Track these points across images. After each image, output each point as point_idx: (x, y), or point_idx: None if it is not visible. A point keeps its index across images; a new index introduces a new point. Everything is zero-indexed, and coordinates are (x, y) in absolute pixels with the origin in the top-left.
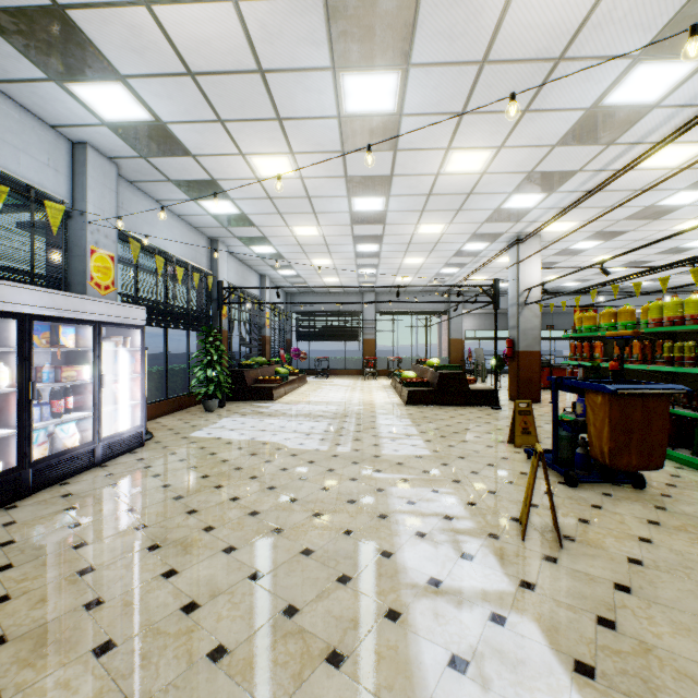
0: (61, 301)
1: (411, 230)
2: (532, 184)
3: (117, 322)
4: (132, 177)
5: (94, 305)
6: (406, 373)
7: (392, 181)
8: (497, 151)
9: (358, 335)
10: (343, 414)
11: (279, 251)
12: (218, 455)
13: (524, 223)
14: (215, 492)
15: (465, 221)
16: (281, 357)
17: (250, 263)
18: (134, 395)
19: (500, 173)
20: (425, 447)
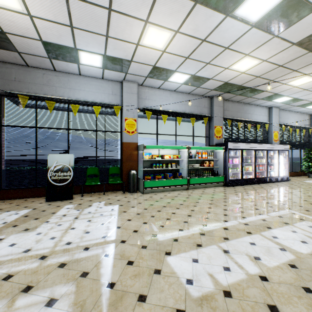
0: (272, 146)
1: None
2: None
3: (282, 149)
4: (282, 108)
5: (277, 146)
6: None
7: None
8: None
9: None
10: None
11: None
12: None
13: None
14: None
15: None
16: None
17: None
18: (285, 167)
19: None
20: None
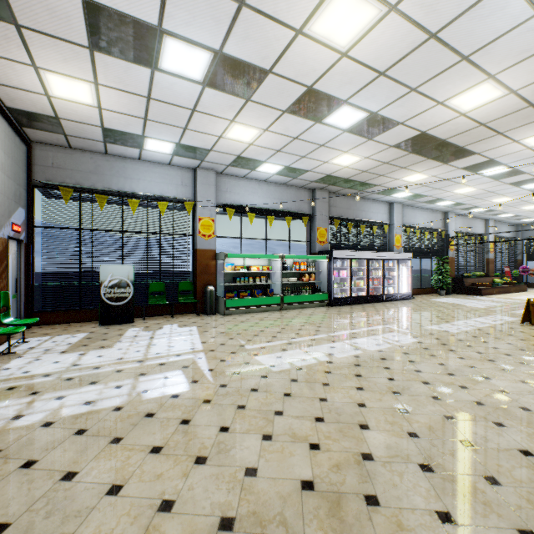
0: (390, 255)
1: None
2: None
3: (402, 259)
4: (407, 204)
5: (397, 255)
6: None
7: None
8: None
9: None
10: (518, 303)
11: (490, 209)
12: (436, 303)
13: None
14: (430, 307)
15: None
16: (505, 272)
17: (473, 216)
18: (408, 282)
19: None
20: None
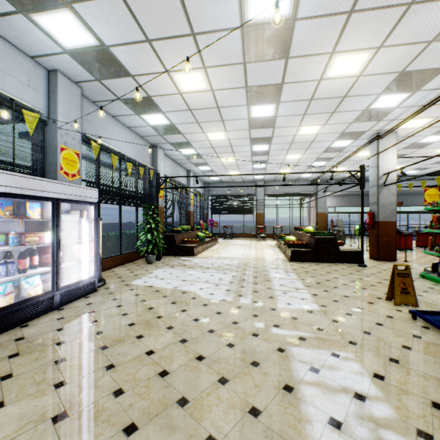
0: (22, 182)
1: (294, 132)
2: (400, 84)
3: (73, 199)
4: (93, 98)
5: (52, 186)
6: (288, 237)
7: (282, 89)
8: (376, 51)
9: (252, 210)
10: (243, 268)
11: (199, 152)
12: (147, 302)
13: (385, 121)
14: (135, 343)
15: (336, 122)
16: (201, 225)
17: (180, 162)
18: (90, 253)
19: (373, 75)
20: (313, 301)
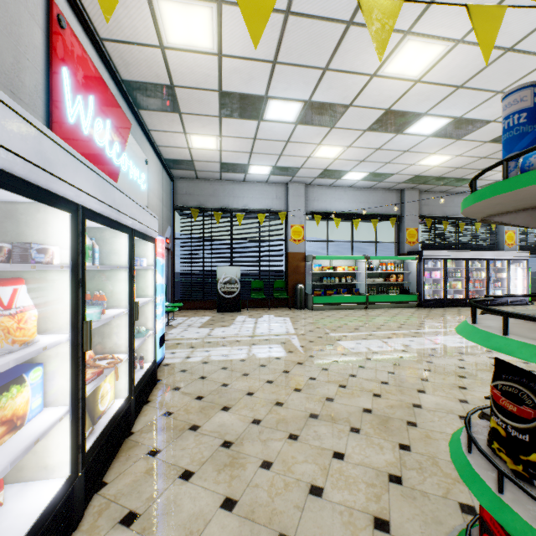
0: (496, 254)
1: None
2: None
3: (515, 258)
4: None
5: (506, 254)
6: None
7: None
8: None
9: None
10: None
11: None
12: None
13: None
14: None
15: None
16: None
17: None
18: (523, 285)
19: None
20: None
